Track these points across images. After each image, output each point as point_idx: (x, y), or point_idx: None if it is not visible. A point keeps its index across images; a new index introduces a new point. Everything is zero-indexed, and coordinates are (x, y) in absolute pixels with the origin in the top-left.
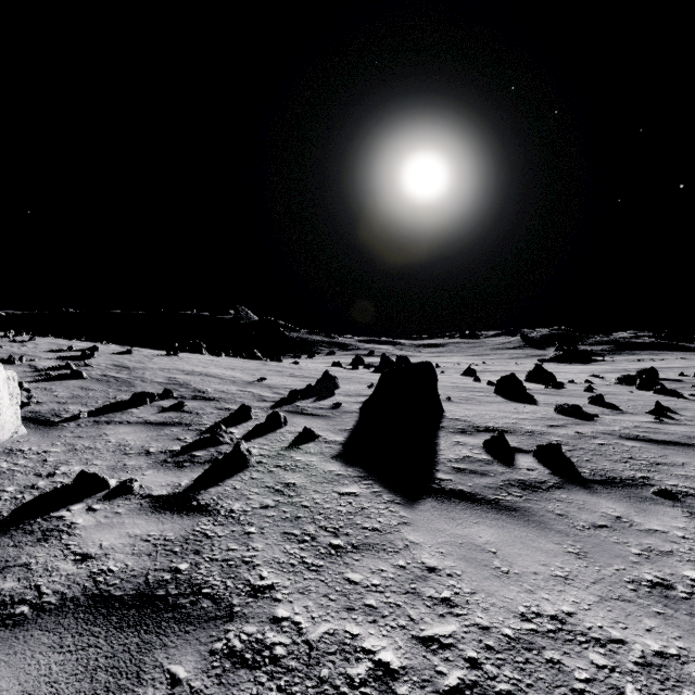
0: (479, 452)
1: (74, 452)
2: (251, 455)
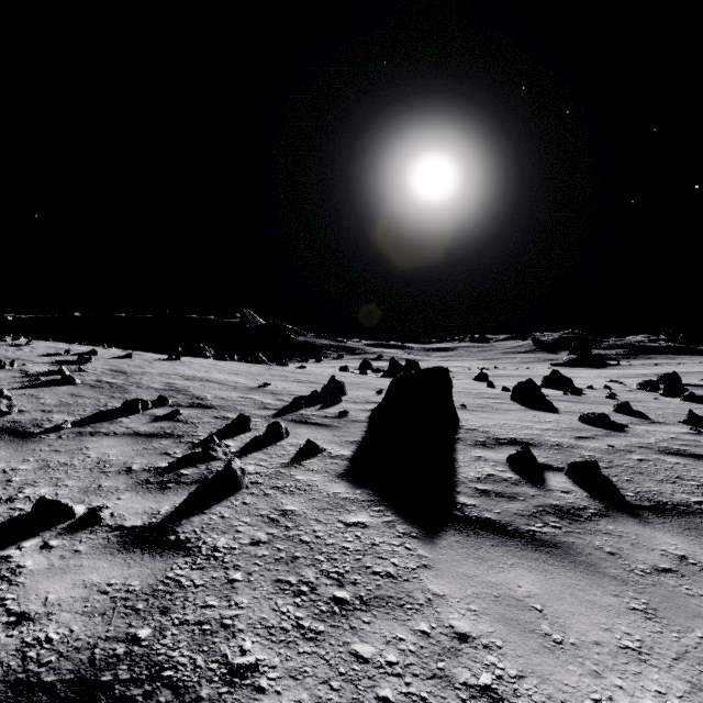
0: (503, 469)
1: (46, 470)
2: (245, 475)
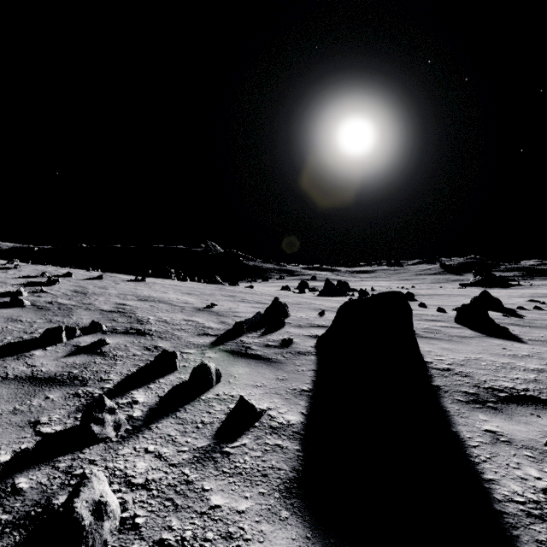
0: None
1: None
2: (103, 516)
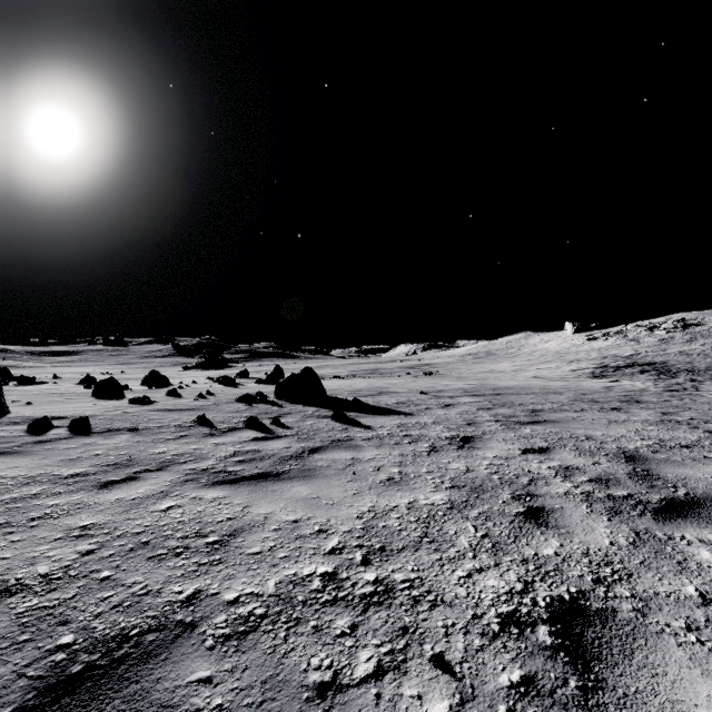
0: (19, 432)
1: None
2: None
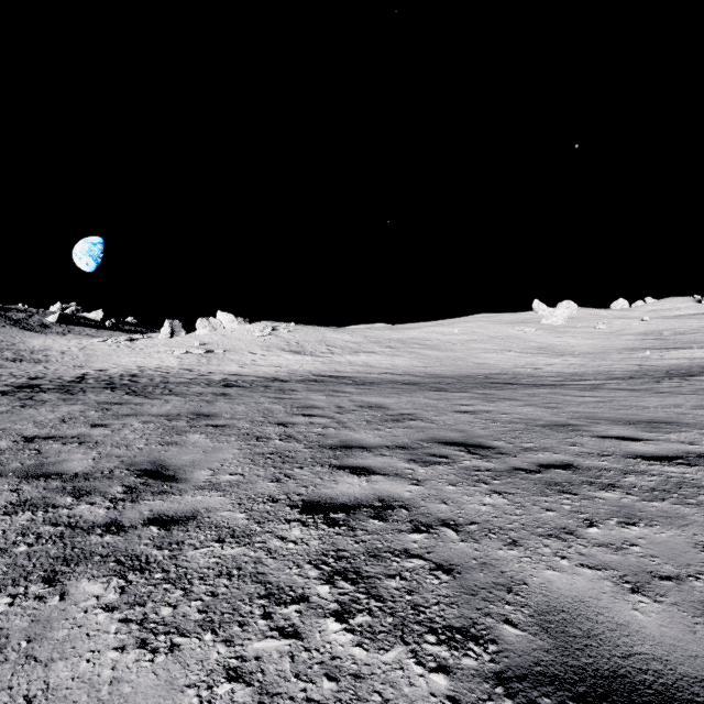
0: None
1: None
2: None
